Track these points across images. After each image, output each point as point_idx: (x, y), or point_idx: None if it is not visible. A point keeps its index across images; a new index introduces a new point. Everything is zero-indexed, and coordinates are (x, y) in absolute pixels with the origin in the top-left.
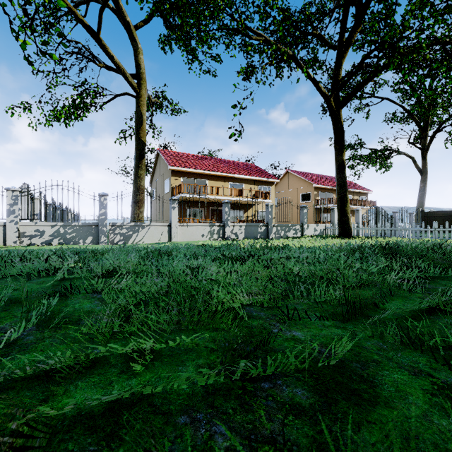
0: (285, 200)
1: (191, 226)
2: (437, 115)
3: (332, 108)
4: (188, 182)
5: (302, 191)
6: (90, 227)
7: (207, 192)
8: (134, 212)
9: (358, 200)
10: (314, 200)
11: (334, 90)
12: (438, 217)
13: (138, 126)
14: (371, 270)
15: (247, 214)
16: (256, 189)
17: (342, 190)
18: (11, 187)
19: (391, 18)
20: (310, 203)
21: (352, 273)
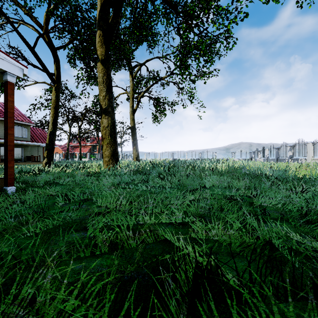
0: None
1: None
2: None
3: None
4: None
5: None
6: None
7: None
8: None
9: None
10: None
11: None
12: None
13: None
14: None
15: None
16: None
17: None
18: None
19: None
20: None
21: None
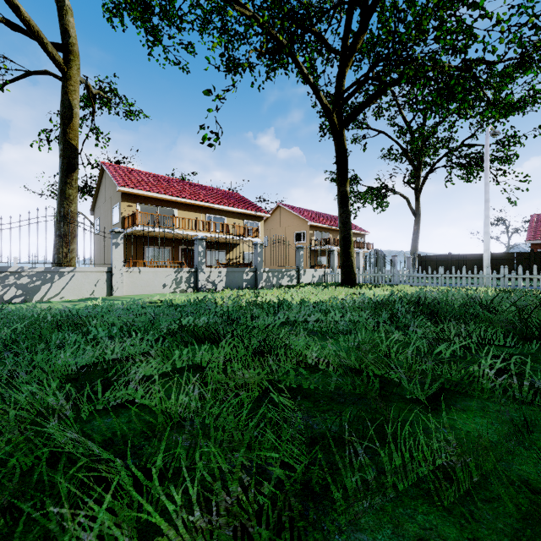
0: (278, 238)
1: (146, 272)
2: (430, 155)
3: (335, 126)
4: (149, 211)
5: (296, 230)
6: None
7: (176, 226)
8: (59, 250)
9: (356, 242)
10: (310, 241)
11: (337, 102)
12: (433, 261)
13: (65, 121)
14: (441, 355)
15: (229, 255)
16: (242, 225)
17: (345, 228)
18: None
19: (412, 9)
20: (305, 243)
21: (415, 364)
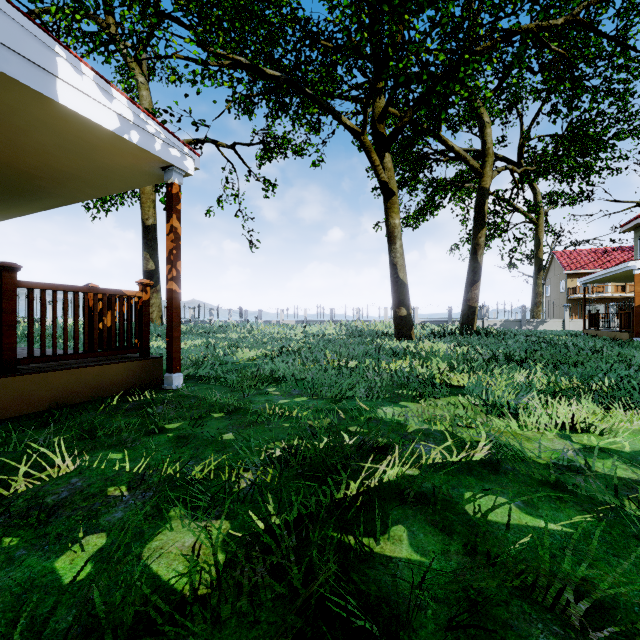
0: None
1: (580, 321)
2: None
3: None
4: None
5: None
6: (516, 322)
7: (609, 288)
8: (533, 311)
9: None
10: None
11: None
12: None
13: (537, 248)
14: None
15: None
16: None
17: None
18: (485, 306)
19: None
20: None
21: None
